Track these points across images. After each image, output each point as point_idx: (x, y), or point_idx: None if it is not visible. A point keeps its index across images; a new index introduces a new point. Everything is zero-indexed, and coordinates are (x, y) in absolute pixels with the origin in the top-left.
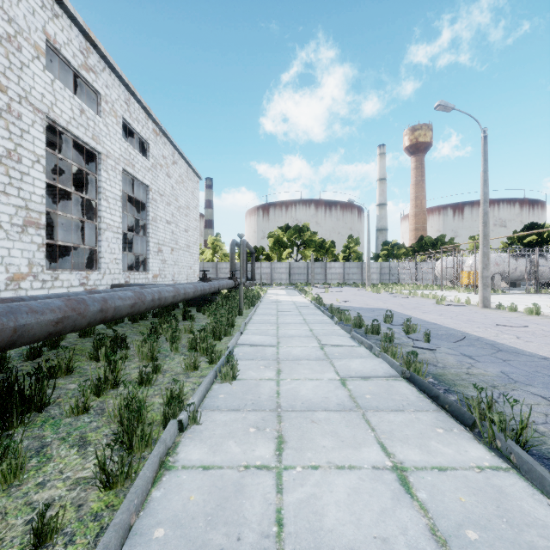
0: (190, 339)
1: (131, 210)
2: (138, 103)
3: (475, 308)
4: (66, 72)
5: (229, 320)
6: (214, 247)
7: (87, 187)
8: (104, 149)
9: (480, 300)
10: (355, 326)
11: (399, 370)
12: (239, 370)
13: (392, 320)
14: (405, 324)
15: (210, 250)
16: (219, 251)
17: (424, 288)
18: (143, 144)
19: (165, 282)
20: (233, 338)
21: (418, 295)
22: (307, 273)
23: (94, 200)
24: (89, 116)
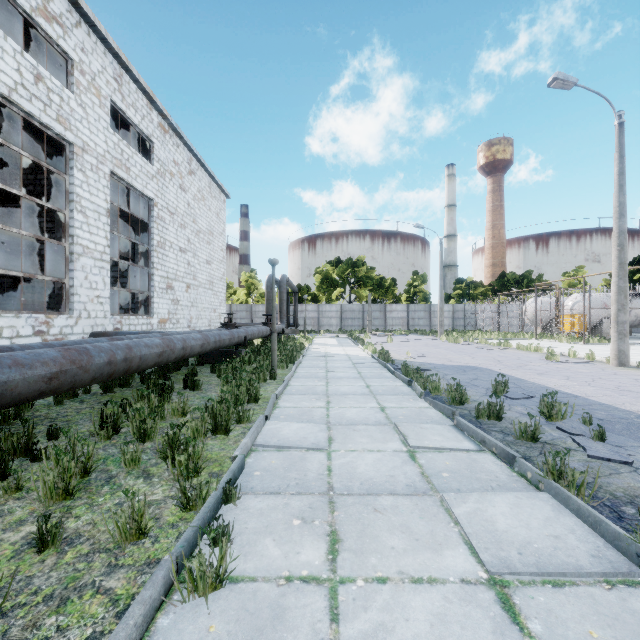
0: (165, 437)
1: (131, 232)
2: (136, 84)
3: (608, 367)
4: (26, 30)
5: (250, 390)
6: (248, 285)
7: (56, 195)
8: (78, 138)
9: (614, 355)
10: (453, 401)
11: (627, 550)
12: (234, 559)
13: (506, 390)
14: (544, 402)
15: (244, 289)
16: (255, 290)
17: (513, 336)
18: (146, 144)
19: (177, 329)
20: (248, 432)
21: (511, 346)
22: (362, 318)
23: (62, 211)
24: (52, 87)
